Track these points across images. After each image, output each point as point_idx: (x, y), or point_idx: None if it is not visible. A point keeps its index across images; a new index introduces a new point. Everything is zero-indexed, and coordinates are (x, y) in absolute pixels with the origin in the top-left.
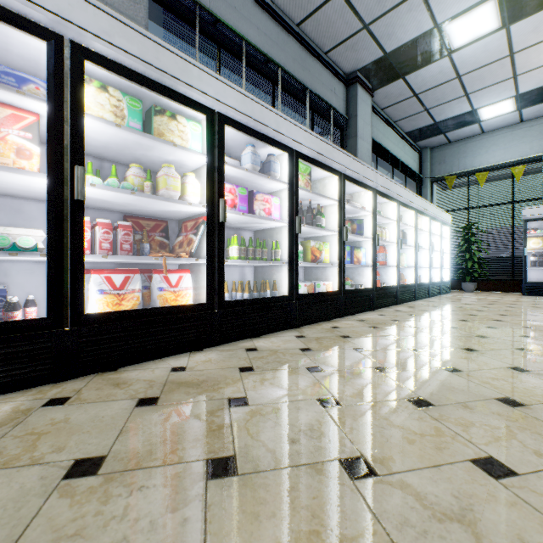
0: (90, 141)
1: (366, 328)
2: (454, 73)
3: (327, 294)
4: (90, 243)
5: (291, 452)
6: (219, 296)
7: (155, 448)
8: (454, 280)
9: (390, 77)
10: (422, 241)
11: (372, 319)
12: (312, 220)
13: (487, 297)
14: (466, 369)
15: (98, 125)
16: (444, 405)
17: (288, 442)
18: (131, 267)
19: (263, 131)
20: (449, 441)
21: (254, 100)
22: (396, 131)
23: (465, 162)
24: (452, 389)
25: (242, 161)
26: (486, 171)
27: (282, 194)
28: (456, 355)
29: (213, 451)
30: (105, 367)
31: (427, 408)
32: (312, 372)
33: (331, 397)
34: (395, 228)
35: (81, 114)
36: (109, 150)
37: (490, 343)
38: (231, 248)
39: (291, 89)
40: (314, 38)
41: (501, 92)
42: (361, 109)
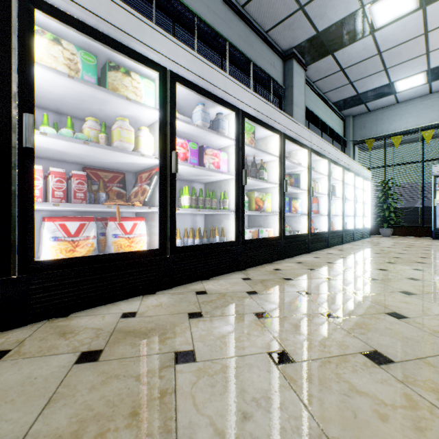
0: (46, 94)
1: (306, 270)
2: (376, 50)
3: (269, 240)
4: (42, 191)
5: (244, 436)
6: (171, 242)
7: (82, 428)
8: (373, 226)
9: (321, 54)
10: (347, 193)
11: (309, 261)
12: (256, 173)
13: (403, 241)
14: (411, 315)
15: (50, 75)
16: (404, 362)
17: (240, 418)
18: (90, 215)
19: (212, 90)
20: (428, 417)
21: (203, 62)
22: (325, 101)
23: (382, 127)
24: (406, 339)
25: (193, 118)
26: (400, 135)
27: (230, 150)
28: (396, 298)
29: (150, 434)
30: (56, 313)
31: (387, 366)
32: (260, 318)
33: (282, 350)
34: (326, 182)
35: (30, 62)
36: (66, 104)
37: (424, 285)
38: (183, 197)
39: (237, 61)
40: (256, 18)
41: (414, 66)
42: (296, 80)
